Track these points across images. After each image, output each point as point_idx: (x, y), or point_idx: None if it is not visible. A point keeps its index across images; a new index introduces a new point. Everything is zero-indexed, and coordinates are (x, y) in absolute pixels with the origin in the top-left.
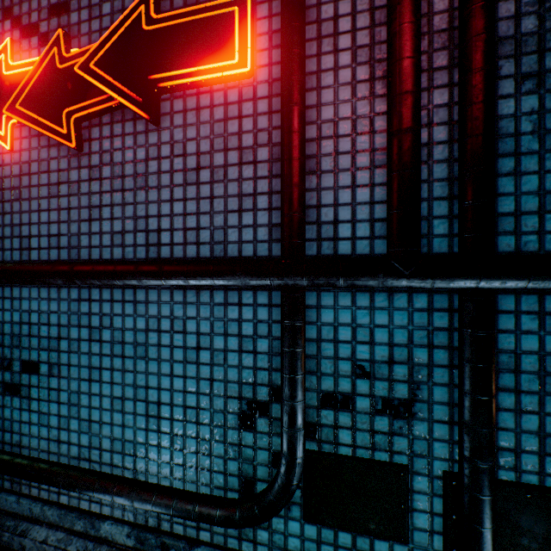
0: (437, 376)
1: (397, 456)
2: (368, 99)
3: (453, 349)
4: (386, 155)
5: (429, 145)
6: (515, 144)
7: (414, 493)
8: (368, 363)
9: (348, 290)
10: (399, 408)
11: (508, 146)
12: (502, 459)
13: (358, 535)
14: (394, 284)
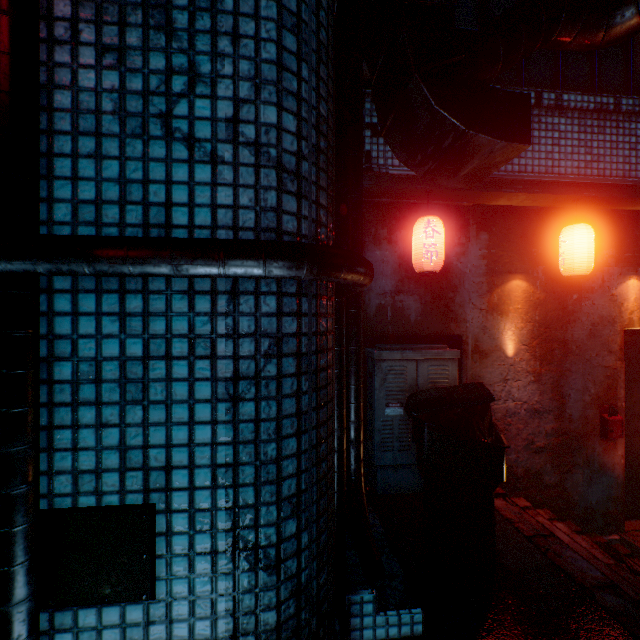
0: None
1: None
2: None
3: None
4: None
5: None
6: (97, 122)
7: None
8: None
9: None
10: None
11: (90, 124)
12: (83, 483)
13: None
14: None
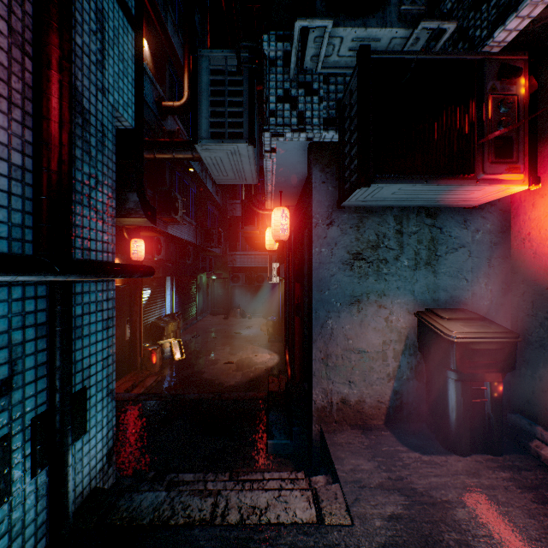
0: (29, 349)
1: (1, 432)
2: None
3: (38, 326)
4: None
5: (23, 169)
6: None
7: (14, 452)
8: None
9: None
10: (2, 388)
11: None
12: None
13: None
14: (50, 278)
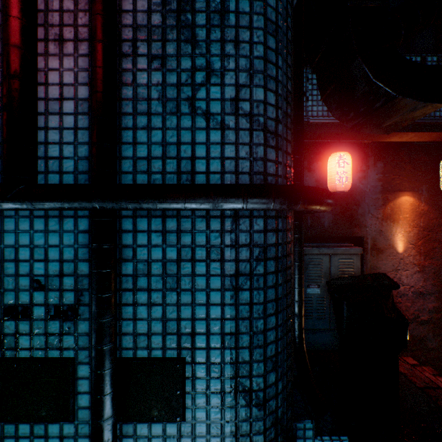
0: None
1: (66, 352)
2: (44, 56)
3: None
4: (58, 104)
5: (90, 100)
6: (148, 106)
7: (79, 380)
8: (43, 278)
9: (27, 216)
10: (68, 312)
11: (143, 107)
12: (140, 342)
13: (36, 423)
14: (4, 206)
